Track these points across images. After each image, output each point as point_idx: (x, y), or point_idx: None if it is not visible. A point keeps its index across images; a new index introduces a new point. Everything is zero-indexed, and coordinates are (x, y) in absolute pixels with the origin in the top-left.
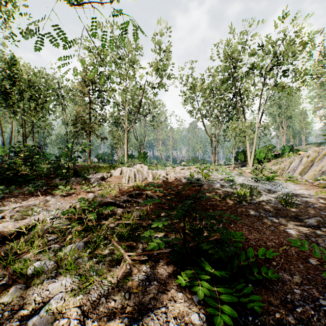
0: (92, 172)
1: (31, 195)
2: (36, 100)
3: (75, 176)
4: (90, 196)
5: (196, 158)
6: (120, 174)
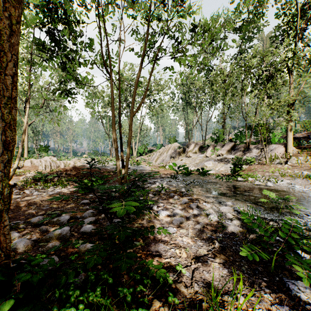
0: None
1: None
2: None
3: None
4: (30, 174)
5: (97, 151)
6: (31, 164)
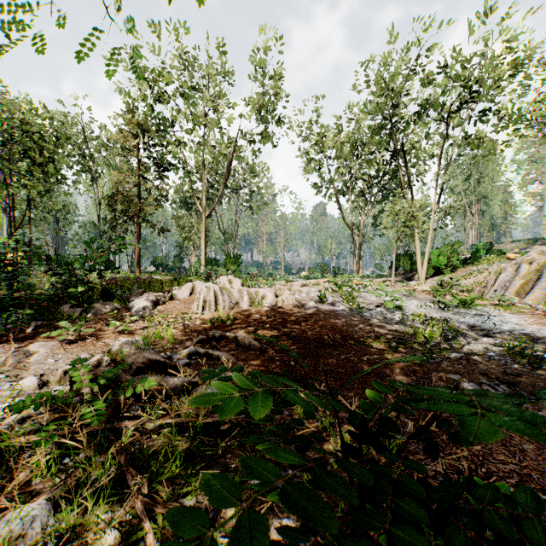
0: (136, 291)
1: (2, 340)
2: (35, 157)
3: (103, 299)
4: (117, 345)
5: (326, 265)
6: (190, 295)
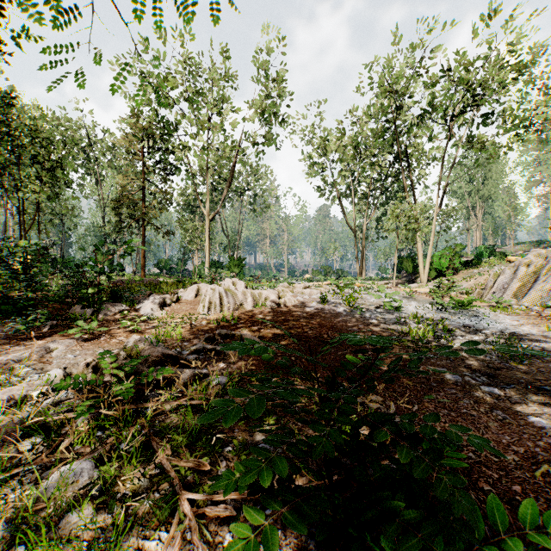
0: (144, 293)
1: (21, 338)
2: (44, 163)
3: (112, 301)
4: (132, 342)
5: (330, 268)
6: (195, 296)
